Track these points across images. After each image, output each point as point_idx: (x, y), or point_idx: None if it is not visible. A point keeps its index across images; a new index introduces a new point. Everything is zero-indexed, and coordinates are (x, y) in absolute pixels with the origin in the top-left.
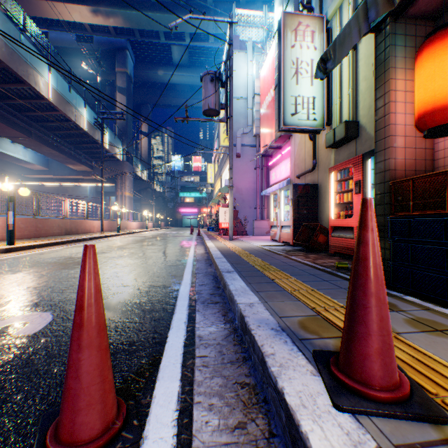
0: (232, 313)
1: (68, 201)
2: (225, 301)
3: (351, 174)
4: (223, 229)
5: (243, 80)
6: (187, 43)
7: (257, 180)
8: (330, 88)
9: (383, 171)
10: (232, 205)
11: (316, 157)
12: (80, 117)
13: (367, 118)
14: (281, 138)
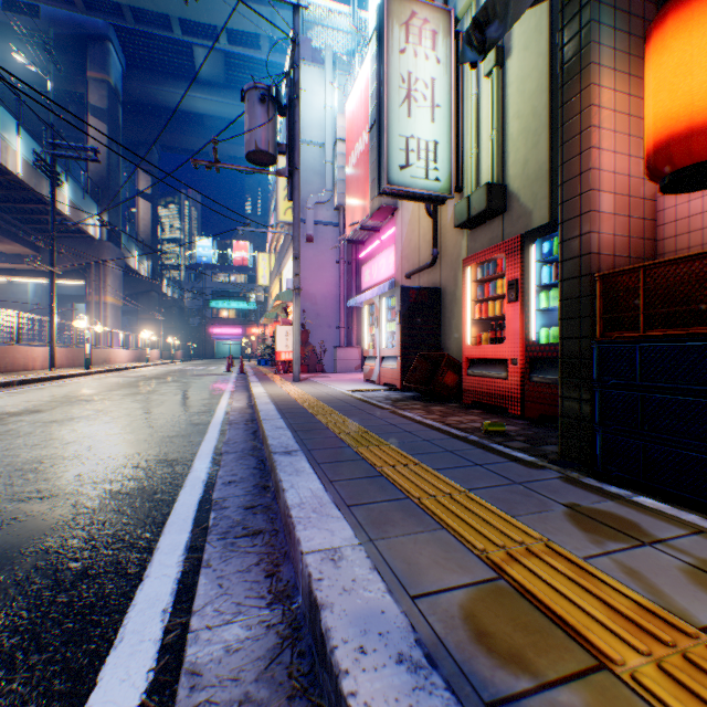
0: (291, 568)
1: None
2: (276, 527)
3: (501, 270)
4: (284, 363)
5: (318, 114)
6: (223, 45)
7: (341, 281)
8: (460, 131)
9: (579, 256)
10: (298, 321)
11: (437, 243)
12: (7, 151)
13: (522, 180)
14: (380, 213)
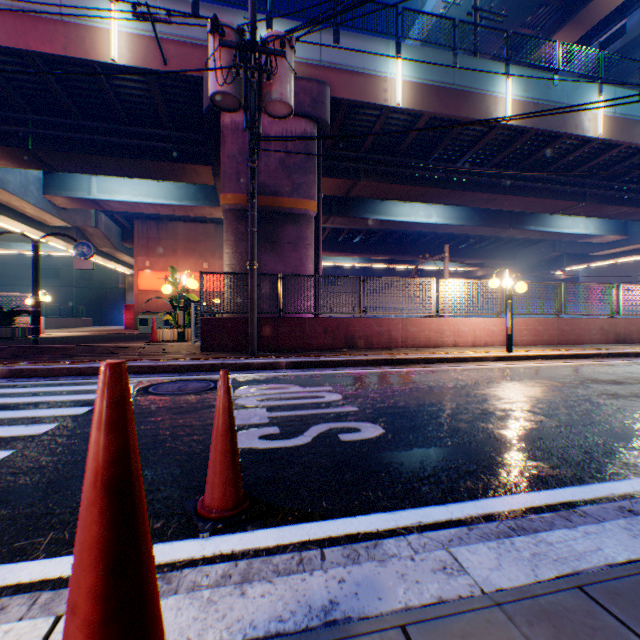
0: None
1: (618, 289)
2: None
3: None
4: None
5: None
6: None
7: None
8: None
9: None
10: None
11: None
12: None
13: None
14: None
